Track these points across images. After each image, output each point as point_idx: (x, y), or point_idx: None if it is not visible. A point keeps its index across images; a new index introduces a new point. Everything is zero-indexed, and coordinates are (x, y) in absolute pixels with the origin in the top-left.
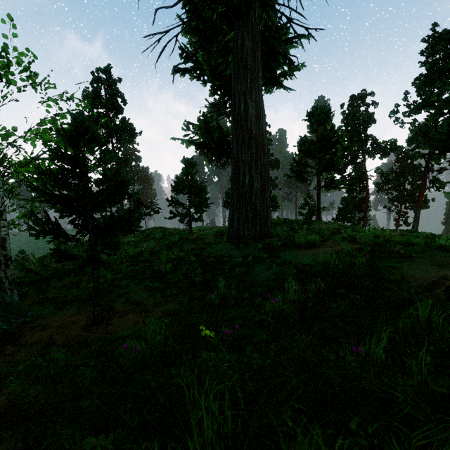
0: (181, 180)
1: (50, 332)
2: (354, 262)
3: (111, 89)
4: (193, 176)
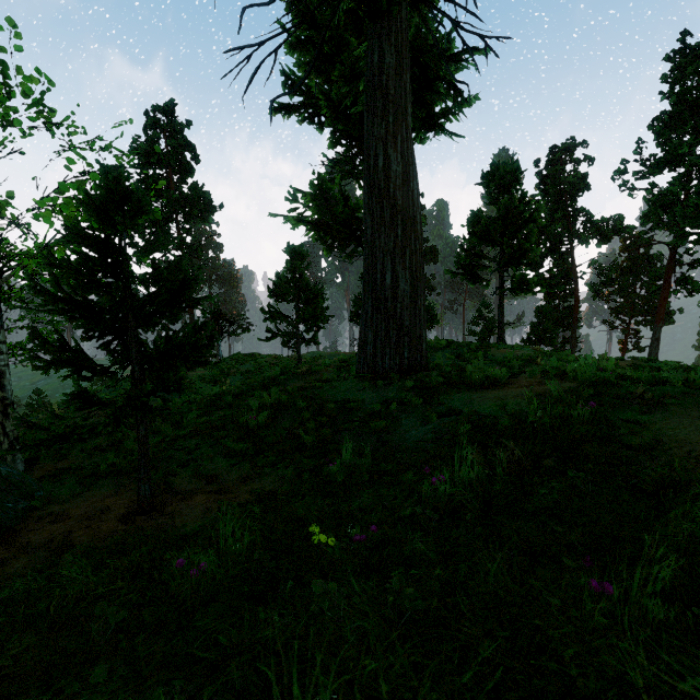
0: (283, 279)
1: (69, 525)
2: (568, 413)
3: (175, 139)
4: (303, 273)
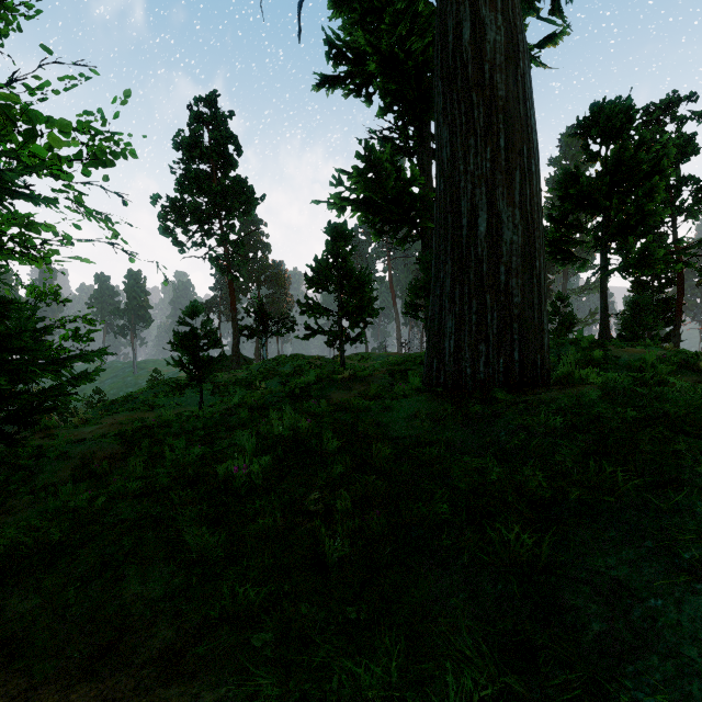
0: (323, 265)
1: None
2: None
3: (218, 132)
4: (347, 256)
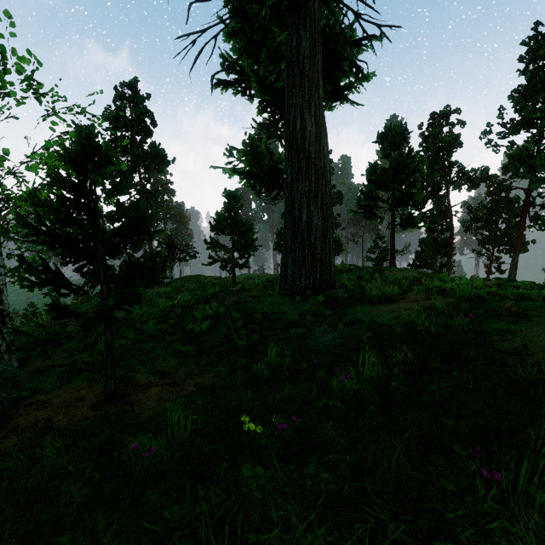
0: (222, 217)
1: (50, 411)
2: (450, 323)
3: (138, 108)
4: (237, 212)
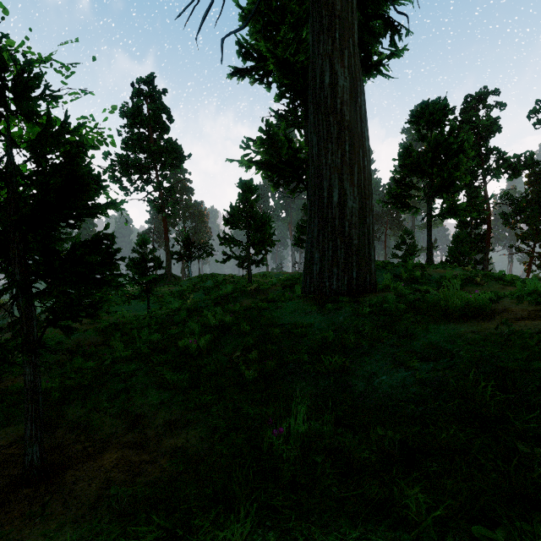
0: (236, 210)
1: None
2: None
3: (155, 104)
4: (253, 203)
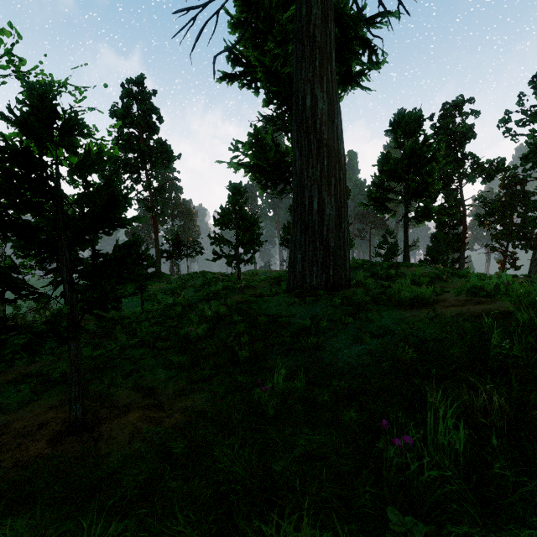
0: (226, 211)
1: (2, 443)
2: None
3: (144, 104)
4: (242, 205)
